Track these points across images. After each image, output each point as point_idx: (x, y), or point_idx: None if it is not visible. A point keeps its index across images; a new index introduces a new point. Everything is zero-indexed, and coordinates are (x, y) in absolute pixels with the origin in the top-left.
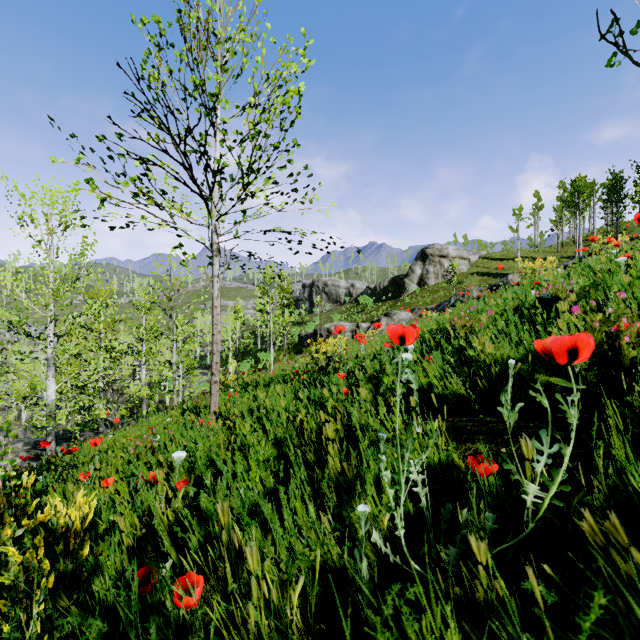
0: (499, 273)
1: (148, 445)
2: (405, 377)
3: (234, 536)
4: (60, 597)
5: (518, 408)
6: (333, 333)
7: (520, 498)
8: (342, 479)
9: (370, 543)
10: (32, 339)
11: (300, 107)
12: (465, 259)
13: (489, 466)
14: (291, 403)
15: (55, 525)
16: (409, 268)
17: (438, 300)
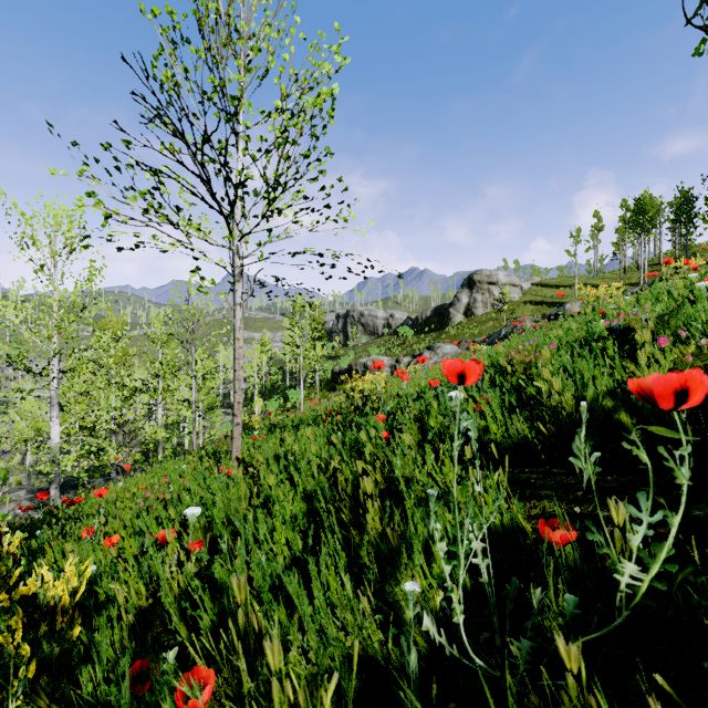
0: (555, 302)
1: (160, 497)
2: (464, 424)
3: (253, 617)
4: (37, 695)
5: (593, 459)
6: (371, 369)
7: (606, 574)
8: (385, 548)
9: (419, 626)
10: (33, 375)
11: (333, 109)
12: (517, 286)
13: (566, 533)
14: (323, 449)
15: (42, 598)
16: (454, 296)
17: (487, 332)
